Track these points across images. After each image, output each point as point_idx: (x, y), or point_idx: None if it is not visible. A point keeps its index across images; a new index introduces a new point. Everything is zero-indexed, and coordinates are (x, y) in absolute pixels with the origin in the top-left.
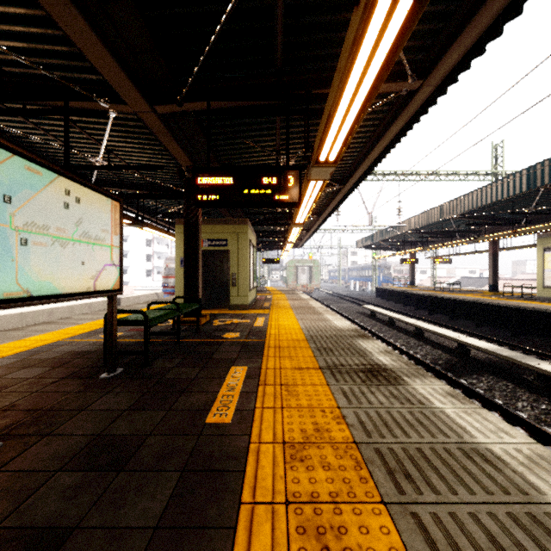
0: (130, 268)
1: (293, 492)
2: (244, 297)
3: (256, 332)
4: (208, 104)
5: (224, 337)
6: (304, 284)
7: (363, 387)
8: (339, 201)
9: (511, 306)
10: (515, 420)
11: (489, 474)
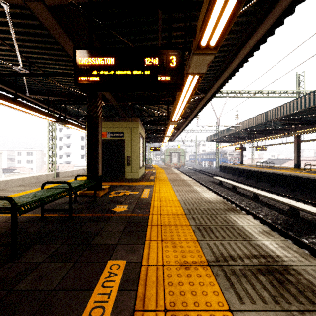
0: (72, 153)
1: None
2: (136, 173)
3: (141, 205)
4: None
5: (113, 211)
6: (175, 163)
7: None
8: (201, 107)
9: None
10: None
11: None
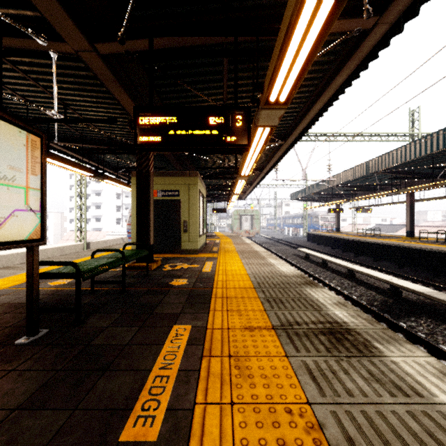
0: (103, 216)
1: None
2: (195, 242)
3: (203, 279)
4: (151, 39)
5: (171, 285)
6: (247, 230)
7: (331, 361)
8: (279, 156)
9: (433, 250)
10: None
11: None
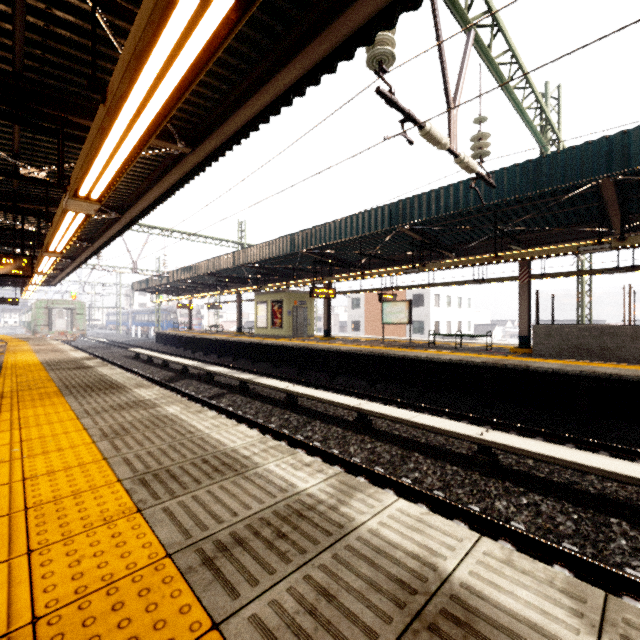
0: None
1: (20, 385)
2: None
3: None
4: None
5: None
6: (62, 331)
7: (68, 371)
8: (92, 253)
9: (232, 340)
10: (180, 393)
11: (97, 376)
